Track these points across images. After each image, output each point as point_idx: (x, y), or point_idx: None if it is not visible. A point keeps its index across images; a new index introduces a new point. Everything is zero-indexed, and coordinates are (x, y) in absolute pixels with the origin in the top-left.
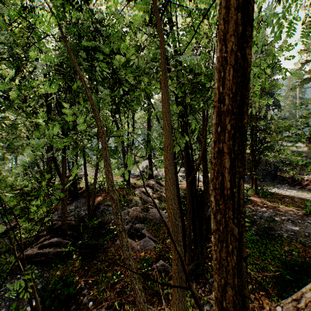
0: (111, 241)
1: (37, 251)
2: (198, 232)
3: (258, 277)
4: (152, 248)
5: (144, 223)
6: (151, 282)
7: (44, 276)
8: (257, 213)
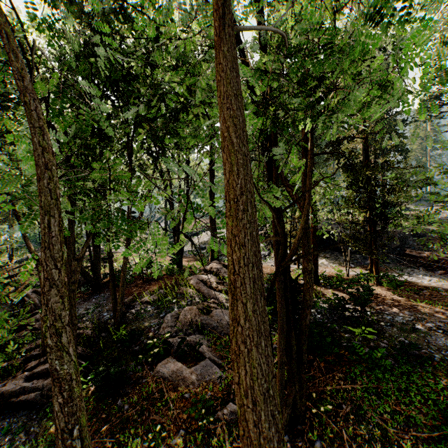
0: (148, 366)
1: (23, 385)
2: (296, 356)
3: (402, 439)
4: (216, 379)
5: (203, 334)
6: (214, 447)
7: (31, 430)
8: (384, 316)
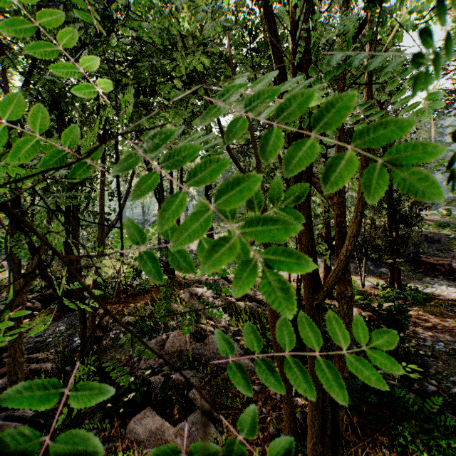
0: (120, 419)
1: None
2: (330, 428)
3: None
4: None
5: (194, 368)
6: None
7: None
8: (420, 342)
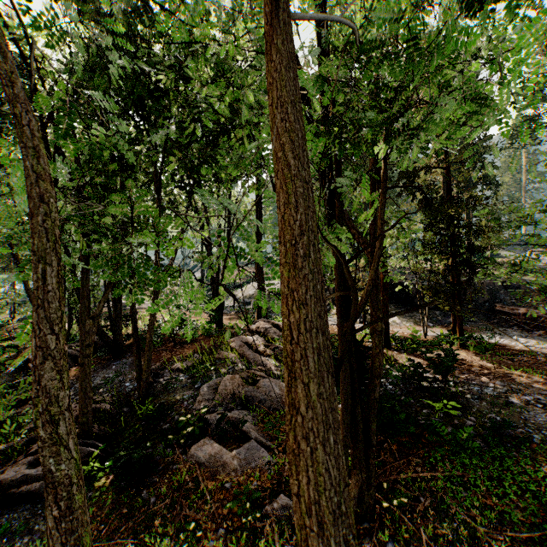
0: (180, 449)
1: (25, 472)
2: (363, 437)
3: (494, 540)
4: (264, 465)
5: (247, 409)
6: None
7: (36, 529)
8: (470, 387)
